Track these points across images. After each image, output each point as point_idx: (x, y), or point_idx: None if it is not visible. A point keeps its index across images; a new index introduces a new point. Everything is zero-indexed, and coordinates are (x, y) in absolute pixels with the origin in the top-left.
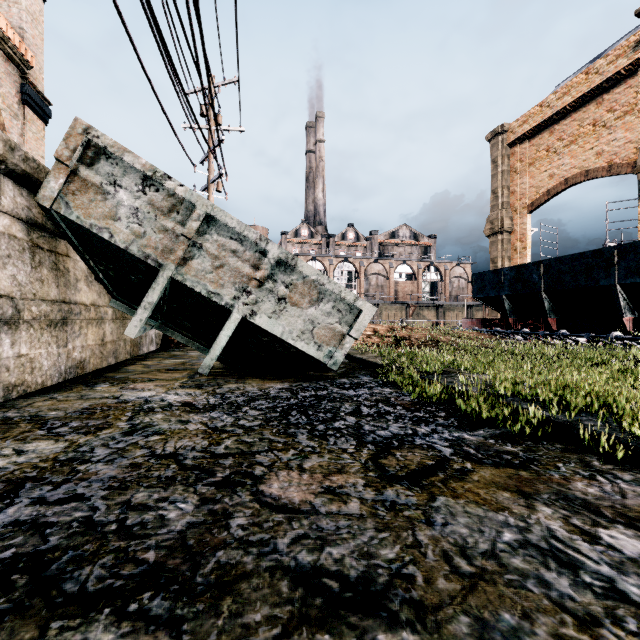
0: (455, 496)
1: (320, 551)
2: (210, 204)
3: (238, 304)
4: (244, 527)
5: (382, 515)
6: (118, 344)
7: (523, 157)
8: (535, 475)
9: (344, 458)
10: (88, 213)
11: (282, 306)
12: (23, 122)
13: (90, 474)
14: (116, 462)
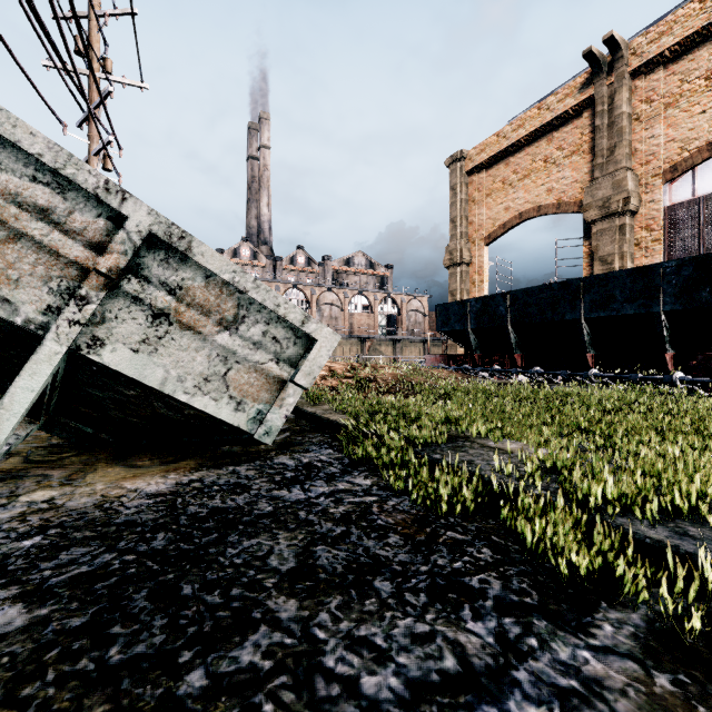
0: None
1: None
2: None
3: (57, 323)
4: None
5: None
6: None
7: (481, 187)
8: None
9: None
10: None
11: (162, 329)
12: None
13: None
14: None
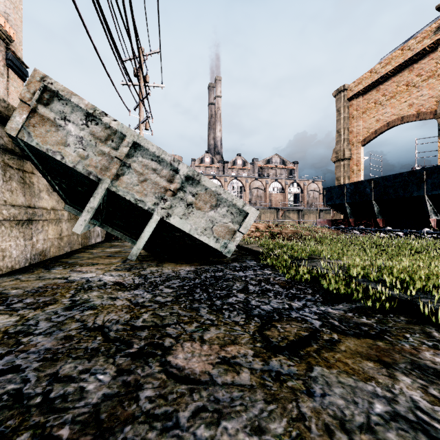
0: (328, 366)
1: (216, 425)
2: (136, 134)
3: (157, 208)
4: (151, 399)
5: (269, 386)
6: (72, 237)
7: (358, 107)
8: (390, 345)
9: (236, 330)
10: (45, 140)
11: (190, 210)
12: (7, 79)
13: (30, 346)
14: (54, 334)
